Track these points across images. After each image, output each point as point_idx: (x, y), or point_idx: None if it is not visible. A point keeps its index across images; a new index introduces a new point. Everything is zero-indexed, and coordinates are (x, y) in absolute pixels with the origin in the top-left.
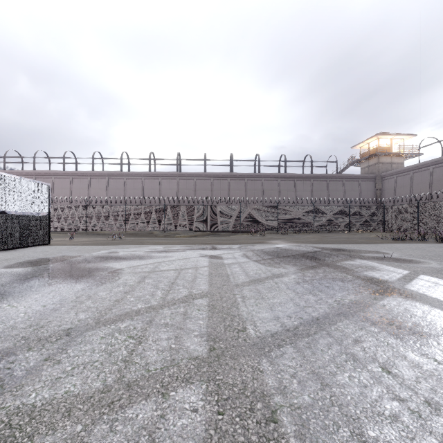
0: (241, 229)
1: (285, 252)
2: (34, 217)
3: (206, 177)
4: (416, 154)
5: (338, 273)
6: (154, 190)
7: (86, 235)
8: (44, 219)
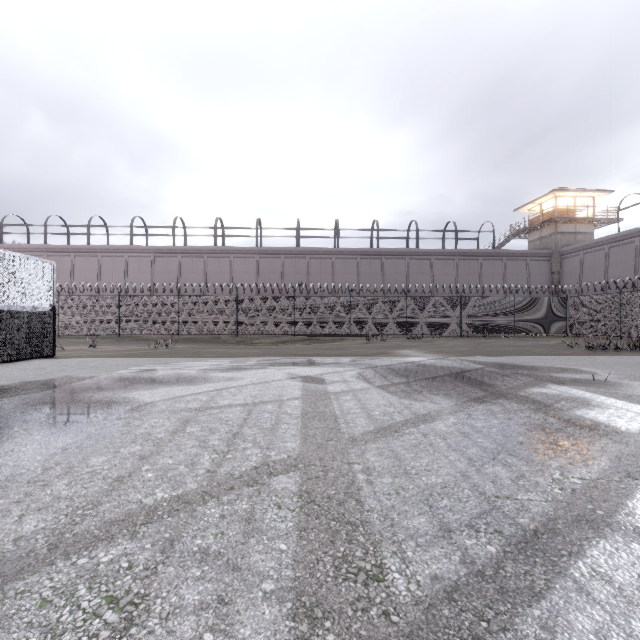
0: (351, 332)
1: (426, 370)
2: (29, 314)
3: (299, 254)
4: (612, 220)
5: (531, 413)
6: (222, 274)
7: (120, 341)
8: (45, 317)
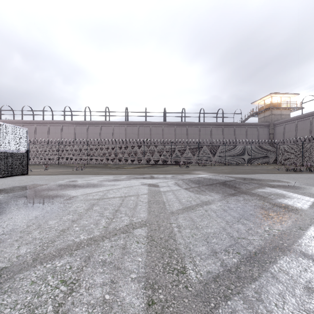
0: (172, 162)
1: (207, 181)
2: (15, 154)
3: (146, 125)
4: (299, 108)
5: (256, 201)
6: (109, 134)
7: (59, 167)
8: (23, 155)
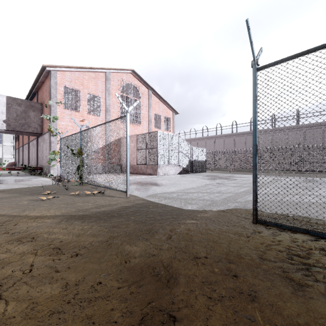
0: None
1: None
2: (202, 161)
3: (298, 128)
4: None
5: None
6: None
7: (215, 170)
8: (204, 162)
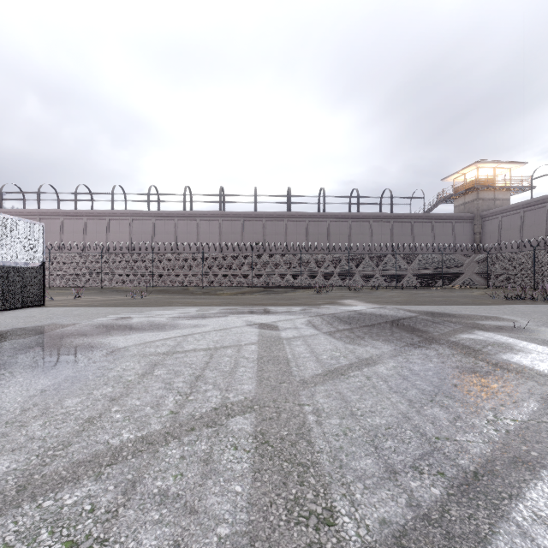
0: (301, 284)
1: (367, 318)
2: (21, 269)
3: (257, 218)
4: (526, 188)
5: (462, 357)
6: (191, 234)
7: (102, 292)
8: (36, 272)
